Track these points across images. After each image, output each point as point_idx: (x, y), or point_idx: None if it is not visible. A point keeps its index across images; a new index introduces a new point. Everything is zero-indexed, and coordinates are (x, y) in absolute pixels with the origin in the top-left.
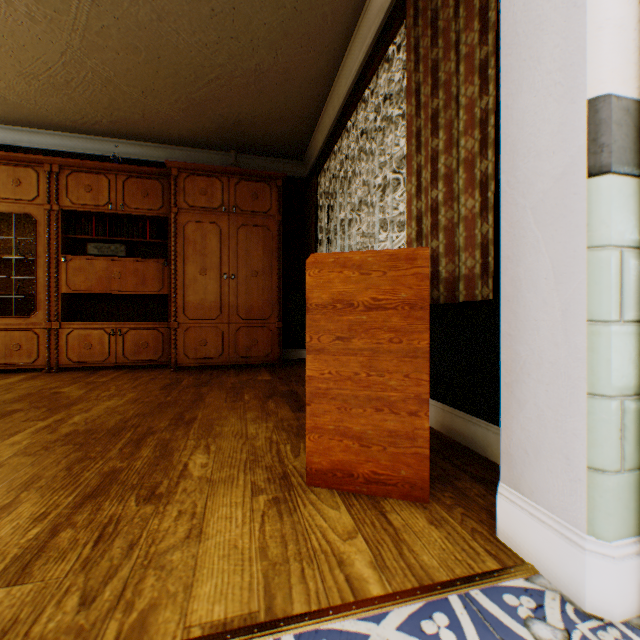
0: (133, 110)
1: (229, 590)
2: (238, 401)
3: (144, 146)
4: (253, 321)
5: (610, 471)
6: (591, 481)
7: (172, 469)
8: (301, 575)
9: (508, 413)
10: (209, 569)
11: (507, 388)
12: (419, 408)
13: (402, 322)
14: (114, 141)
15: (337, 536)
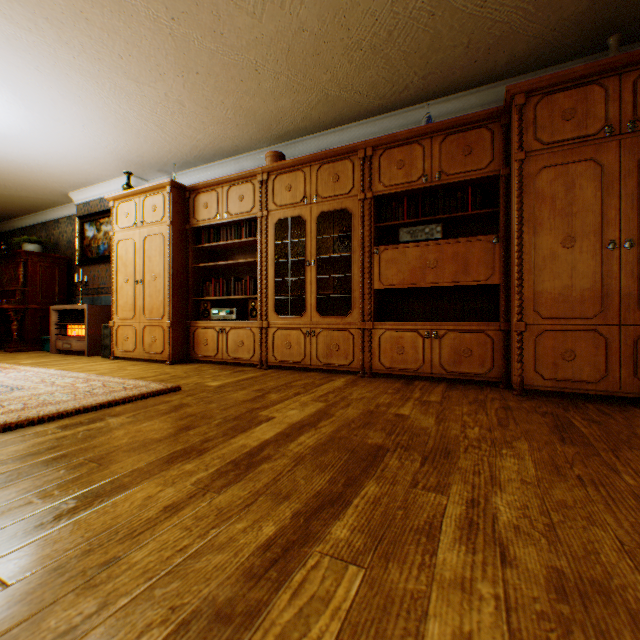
0: (455, 41)
1: None
2: None
3: (452, 100)
4: None
5: None
6: None
7: None
8: None
9: None
10: None
11: None
12: None
13: None
14: (417, 108)
15: None
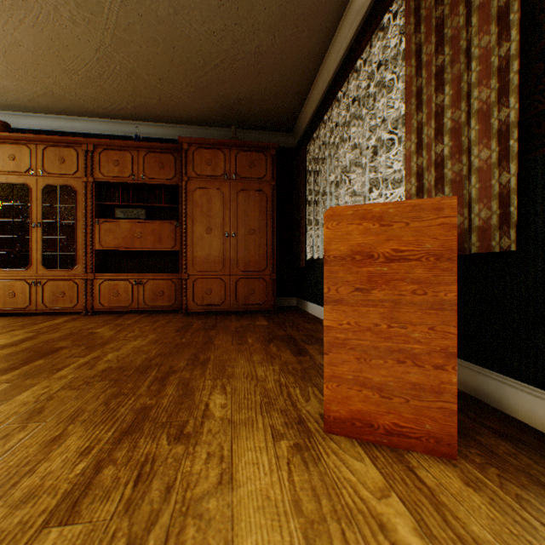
0: (151, 96)
1: None
2: (243, 344)
3: (159, 126)
4: (250, 273)
5: None
6: None
7: (195, 408)
8: (343, 539)
9: None
10: (246, 523)
11: None
12: (445, 362)
13: (426, 273)
14: (136, 123)
15: (369, 493)
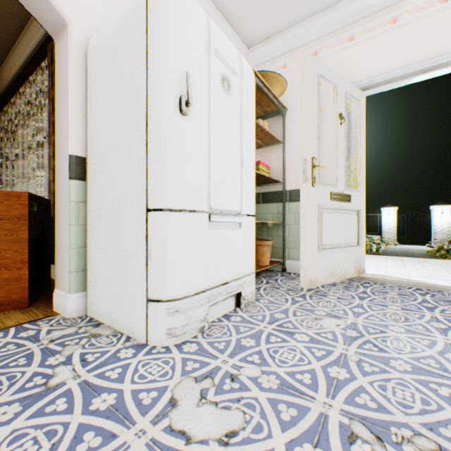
0: None
1: None
2: None
3: None
4: None
5: (75, 272)
6: (70, 276)
7: None
8: None
9: (57, 260)
10: None
11: (57, 251)
12: (24, 265)
13: (14, 226)
14: None
15: None
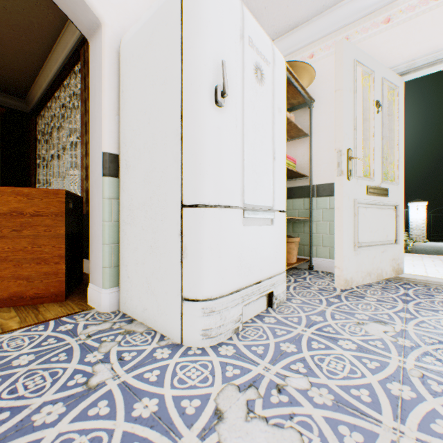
0: None
1: None
2: None
3: None
4: None
5: (109, 267)
6: (104, 271)
7: None
8: None
9: (91, 256)
10: None
11: (91, 247)
12: (61, 260)
13: (52, 222)
14: None
15: (4, 319)
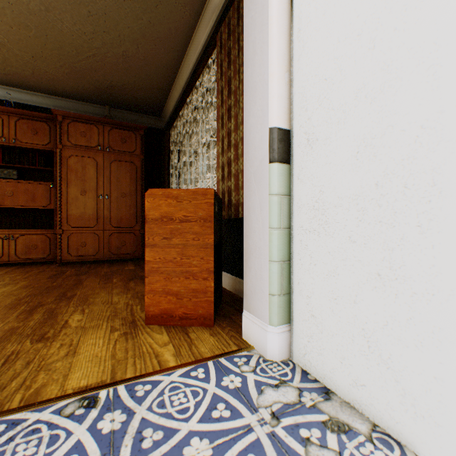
0: (24, 68)
1: (91, 373)
2: (108, 283)
3: (34, 95)
4: (123, 228)
5: (277, 295)
6: (270, 300)
7: (57, 324)
8: (134, 363)
9: (246, 274)
10: (79, 367)
11: (246, 262)
12: (209, 276)
13: (200, 229)
14: (7, 88)
15: (158, 345)
